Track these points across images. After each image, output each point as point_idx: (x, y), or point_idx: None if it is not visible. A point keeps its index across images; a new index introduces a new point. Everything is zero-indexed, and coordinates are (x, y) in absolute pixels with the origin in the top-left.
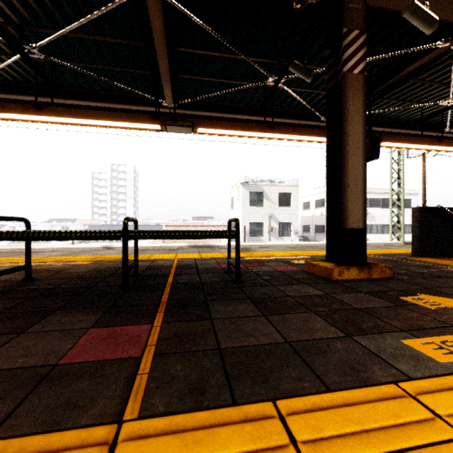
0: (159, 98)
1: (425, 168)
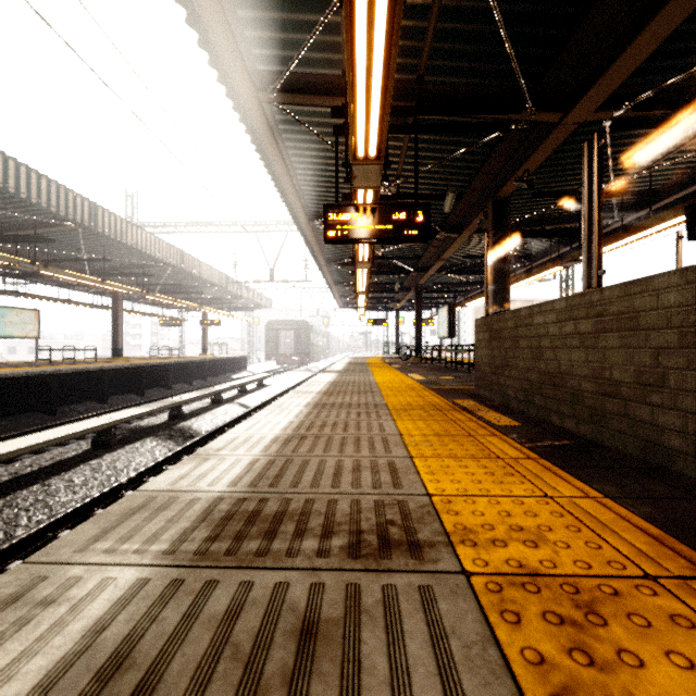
0: (576, 235)
1: (677, 256)
